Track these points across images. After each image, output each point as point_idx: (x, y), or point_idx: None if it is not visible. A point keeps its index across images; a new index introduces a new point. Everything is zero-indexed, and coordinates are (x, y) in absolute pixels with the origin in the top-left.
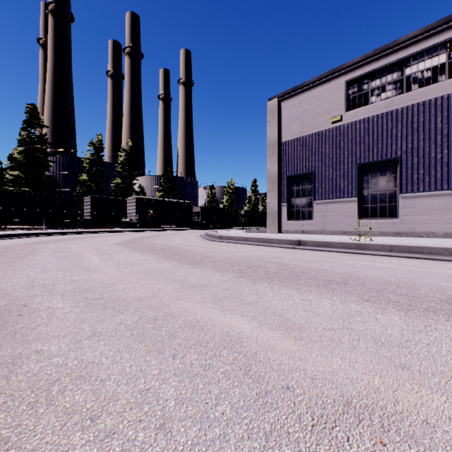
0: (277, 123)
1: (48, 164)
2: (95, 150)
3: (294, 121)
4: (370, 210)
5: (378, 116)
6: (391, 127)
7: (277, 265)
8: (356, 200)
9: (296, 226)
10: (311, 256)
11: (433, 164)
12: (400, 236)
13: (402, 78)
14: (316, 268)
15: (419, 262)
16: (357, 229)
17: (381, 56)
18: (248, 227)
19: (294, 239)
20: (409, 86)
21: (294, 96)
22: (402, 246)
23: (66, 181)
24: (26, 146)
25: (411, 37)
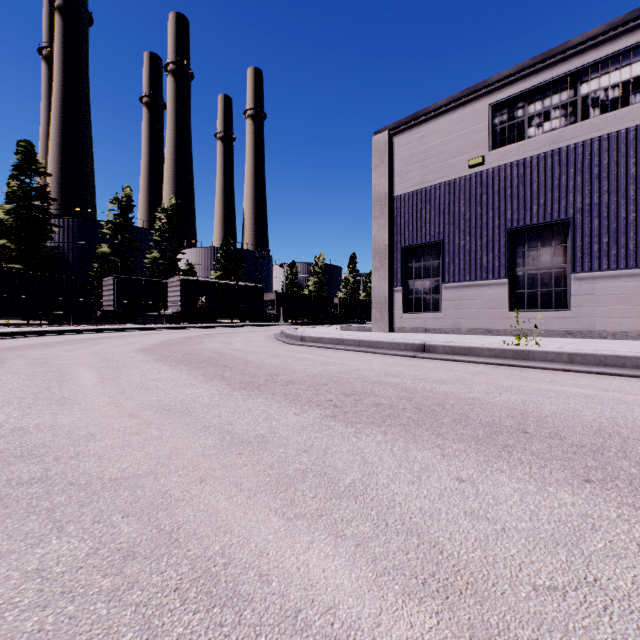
0: (387, 169)
1: (51, 229)
2: (121, 209)
3: (413, 164)
4: (527, 297)
5: (539, 156)
6: (559, 173)
7: (395, 390)
8: (506, 283)
9: (415, 321)
10: (447, 372)
11: (623, 229)
12: (573, 338)
13: (575, 99)
14: (460, 395)
15: (625, 382)
16: (507, 327)
17: (543, 67)
18: (345, 321)
19: (416, 342)
20: (586, 111)
21: (413, 128)
22: (590, 355)
23: (78, 255)
24: (18, 203)
25: (589, 38)
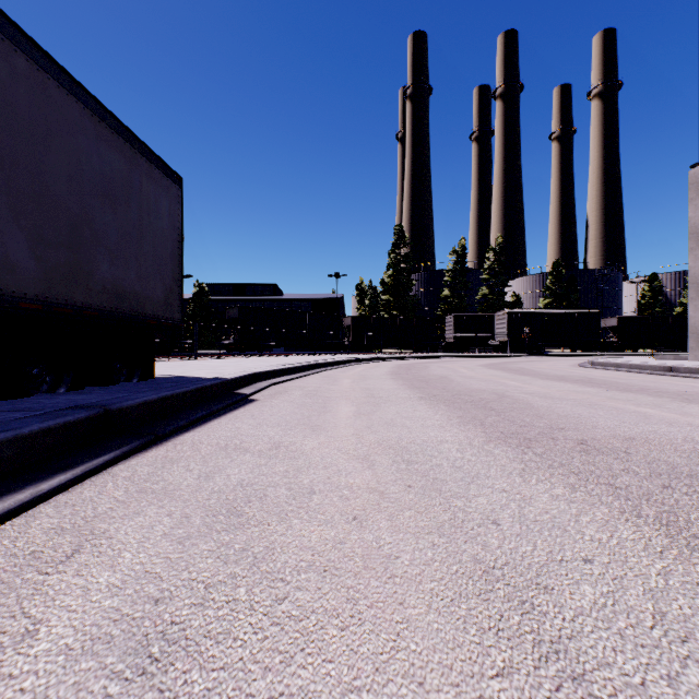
0: None
1: (411, 283)
2: (457, 258)
3: None
4: None
5: None
6: None
7: (584, 378)
8: None
9: None
10: (644, 378)
11: None
12: None
13: None
14: (610, 380)
15: None
16: None
17: None
18: None
19: (666, 365)
20: None
21: None
22: None
23: (427, 299)
24: (392, 268)
25: None
